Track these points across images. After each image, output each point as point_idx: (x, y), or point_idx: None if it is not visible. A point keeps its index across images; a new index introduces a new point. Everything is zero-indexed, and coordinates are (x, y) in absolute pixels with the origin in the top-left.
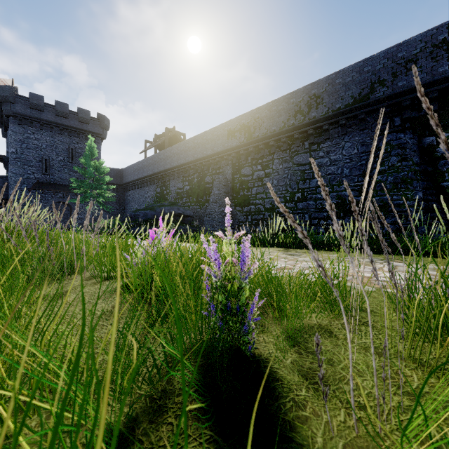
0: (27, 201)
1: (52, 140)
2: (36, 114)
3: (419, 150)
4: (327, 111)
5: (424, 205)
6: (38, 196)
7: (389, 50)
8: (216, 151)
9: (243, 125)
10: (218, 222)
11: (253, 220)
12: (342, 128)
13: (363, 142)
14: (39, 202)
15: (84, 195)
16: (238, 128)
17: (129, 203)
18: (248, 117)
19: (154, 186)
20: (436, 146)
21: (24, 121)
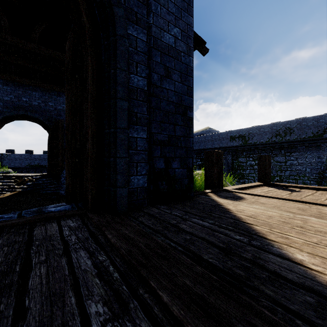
0: None
1: None
2: None
3: None
4: (297, 137)
5: None
6: None
7: None
8: (221, 146)
9: (241, 135)
10: None
11: None
12: (306, 147)
13: (318, 156)
14: None
15: None
16: (237, 136)
17: None
18: (244, 131)
19: None
20: None
21: None
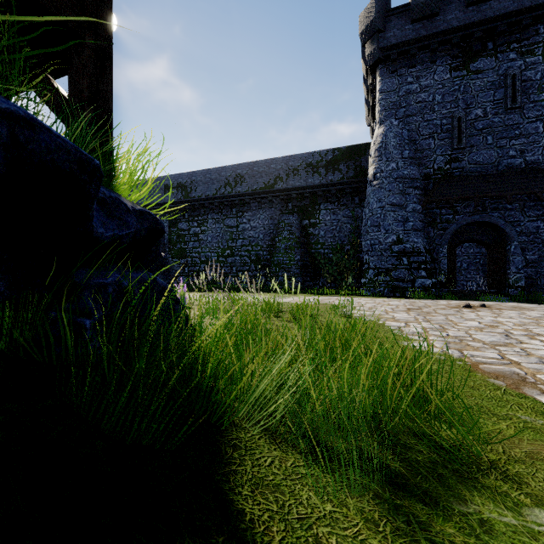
0: None
1: None
2: None
3: (301, 228)
4: (248, 189)
5: (301, 264)
6: None
7: (285, 158)
8: (152, 202)
9: (181, 184)
10: None
11: (190, 271)
12: (259, 204)
13: (271, 216)
14: None
15: None
16: (176, 185)
17: None
18: (185, 177)
19: None
20: (309, 226)
21: None
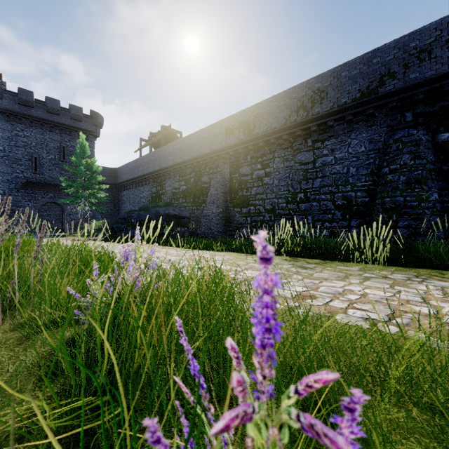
0: (15, 201)
1: (42, 138)
2: (25, 110)
3: (433, 147)
4: (333, 106)
5: (440, 207)
6: (27, 196)
7: (400, 40)
8: (213, 149)
9: (242, 122)
10: (216, 223)
11: (253, 222)
12: (348, 124)
13: (370, 139)
14: (29, 202)
15: (75, 195)
16: (237, 124)
17: (124, 203)
18: (247, 113)
19: (149, 186)
20: None
21: (12, 118)
